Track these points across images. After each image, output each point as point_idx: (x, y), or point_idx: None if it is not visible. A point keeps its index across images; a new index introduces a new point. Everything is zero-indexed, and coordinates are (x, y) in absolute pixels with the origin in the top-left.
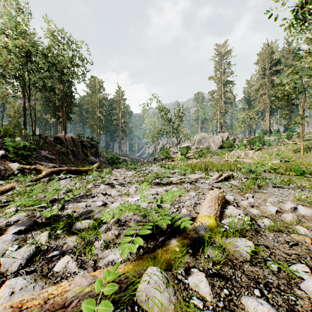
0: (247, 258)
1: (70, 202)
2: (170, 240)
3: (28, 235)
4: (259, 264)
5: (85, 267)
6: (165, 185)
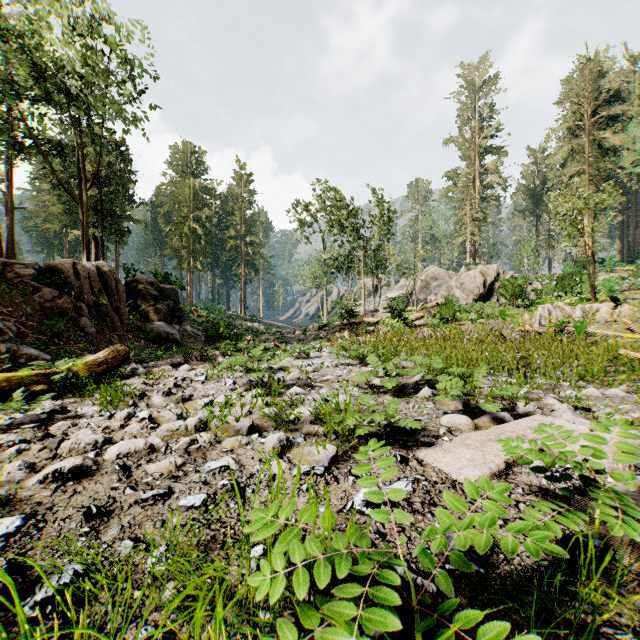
0: None
1: None
2: None
3: None
4: None
5: None
6: None
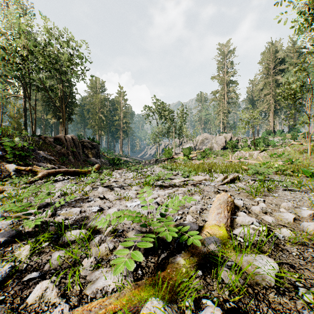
0: (271, 283)
1: (64, 206)
2: (174, 256)
3: (7, 248)
4: (288, 293)
5: (68, 296)
6: (167, 188)
